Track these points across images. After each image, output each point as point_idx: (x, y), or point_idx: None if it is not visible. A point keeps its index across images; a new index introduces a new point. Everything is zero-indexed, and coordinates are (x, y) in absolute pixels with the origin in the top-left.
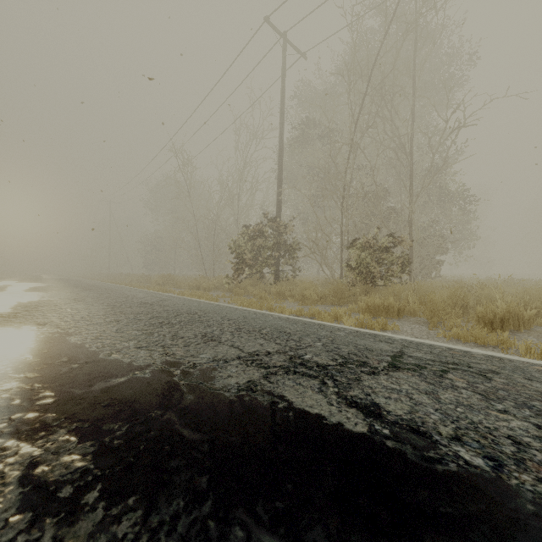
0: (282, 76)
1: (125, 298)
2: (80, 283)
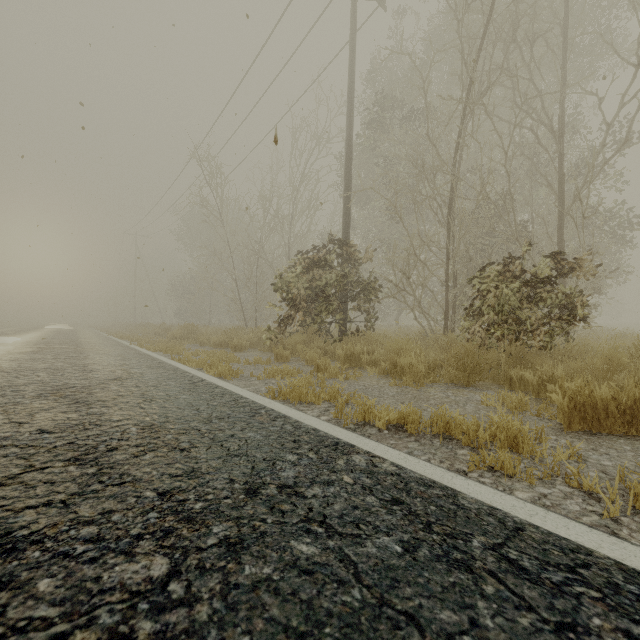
0: (351, 31)
1: (51, 373)
2: (67, 337)
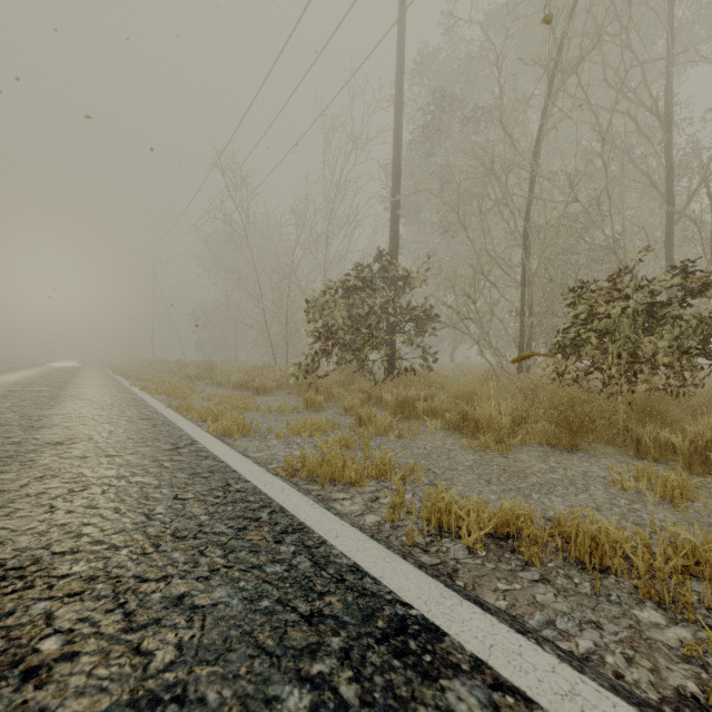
0: (400, 2)
1: None
2: (61, 376)
